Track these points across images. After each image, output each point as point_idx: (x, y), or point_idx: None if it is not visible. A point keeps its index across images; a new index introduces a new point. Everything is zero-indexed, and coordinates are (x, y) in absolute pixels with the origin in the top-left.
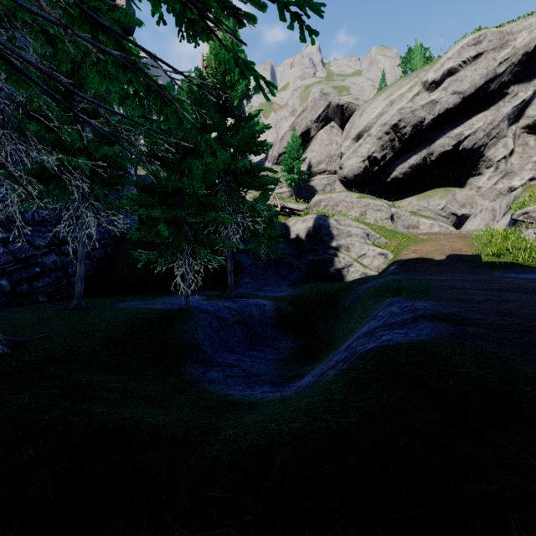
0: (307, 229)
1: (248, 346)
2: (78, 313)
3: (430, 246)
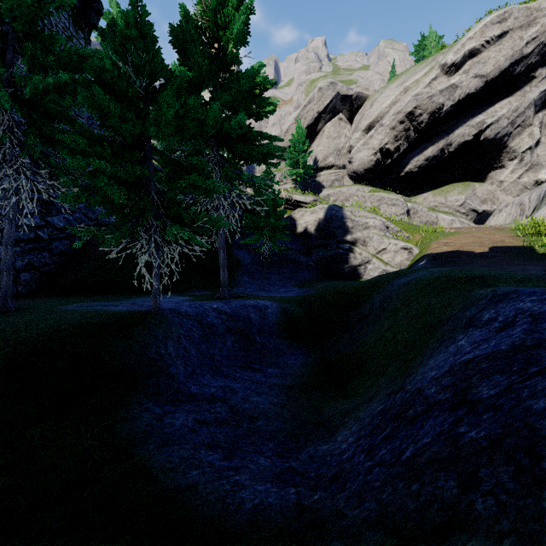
0: (317, 221)
1: (242, 364)
2: None
3: (464, 238)
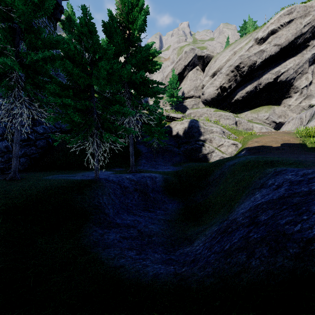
0: (184, 128)
1: (143, 208)
2: (8, 183)
3: (267, 138)
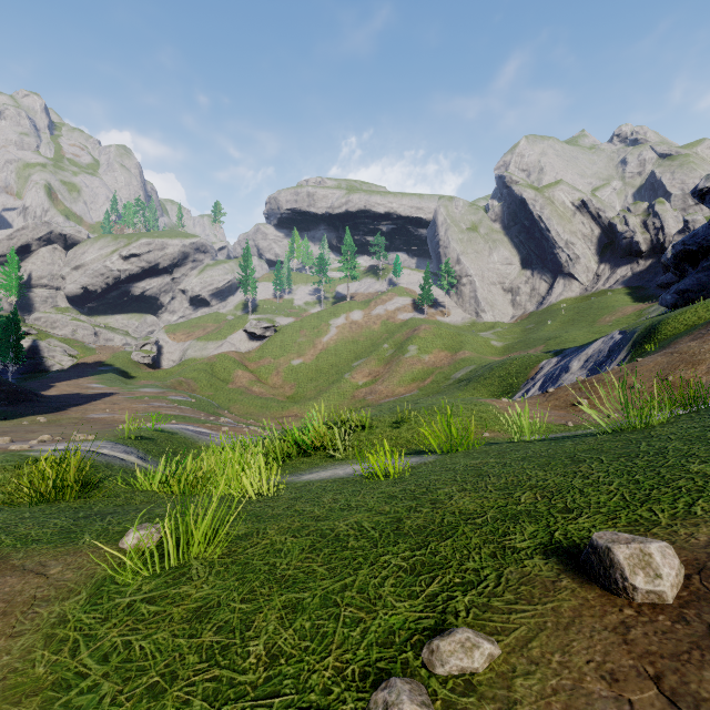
0: (30, 346)
1: None
2: None
3: (94, 357)
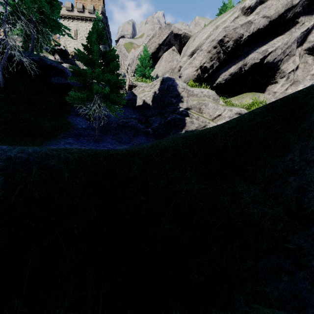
0: (155, 92)
1: None
2: None
3: None
